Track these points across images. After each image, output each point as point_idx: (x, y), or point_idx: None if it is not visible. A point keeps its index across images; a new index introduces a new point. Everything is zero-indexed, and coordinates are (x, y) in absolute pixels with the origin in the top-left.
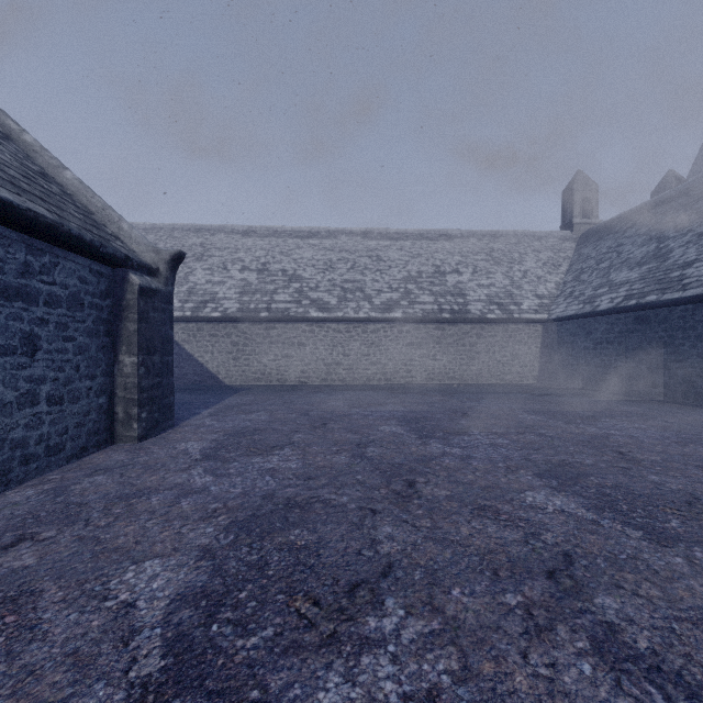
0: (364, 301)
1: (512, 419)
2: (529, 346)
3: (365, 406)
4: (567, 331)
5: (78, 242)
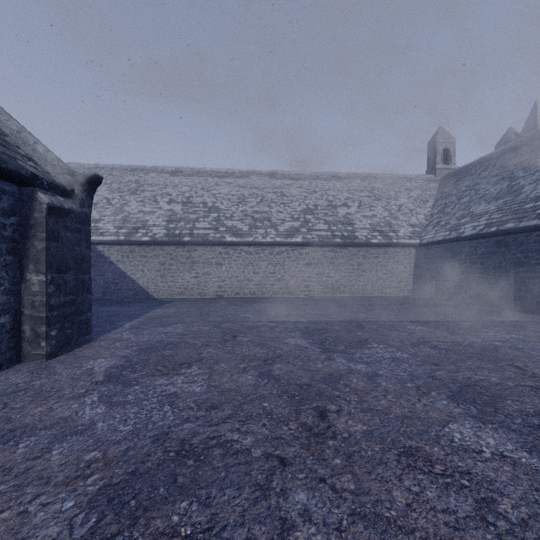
0: (270, 228)
1: (402, 330)
2: (405, 265)
3: (271, 318)
4: (436, 253)
5: None
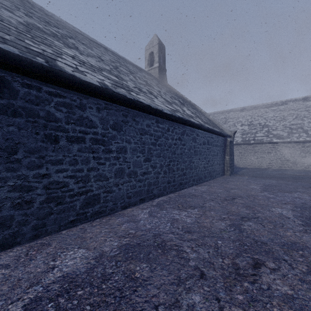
0: (302, 133)
1: None
2: None
3: (300, 175)
4: None
5: (222, 134)
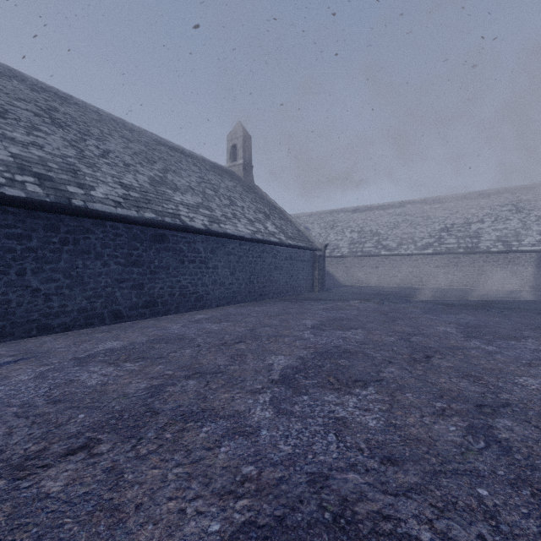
0: (411, 244)
1: (440, 295)
2: (526, 267)
3: (390, 291)
4: None
5: (309, 249)
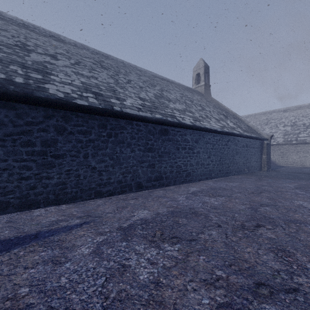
0: None
1: None
2: None
3: None
4: None
5: (259, 138)
